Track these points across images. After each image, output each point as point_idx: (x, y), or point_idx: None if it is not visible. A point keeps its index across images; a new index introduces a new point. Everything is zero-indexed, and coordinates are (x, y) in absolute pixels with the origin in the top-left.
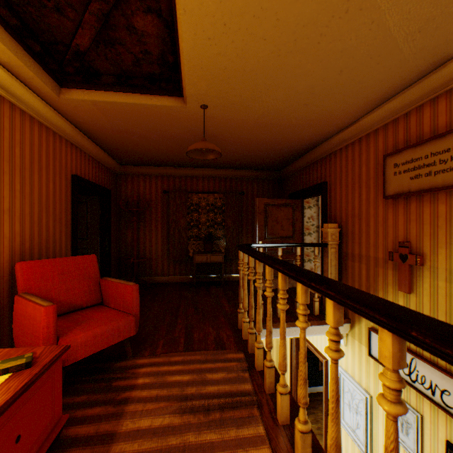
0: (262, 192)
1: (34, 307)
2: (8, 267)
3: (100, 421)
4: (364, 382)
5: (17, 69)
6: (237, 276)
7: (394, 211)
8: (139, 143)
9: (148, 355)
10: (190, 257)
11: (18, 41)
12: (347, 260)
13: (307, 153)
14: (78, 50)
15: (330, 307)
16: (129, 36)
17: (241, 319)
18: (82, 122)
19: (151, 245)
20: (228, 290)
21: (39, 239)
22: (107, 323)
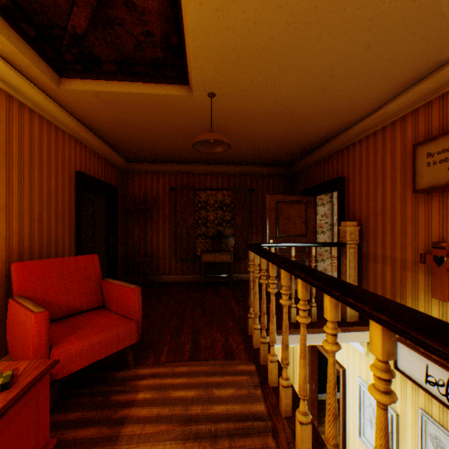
0: (272, 189)
1: (25, 313)
2: (4, 267)
3: (92, 446)
4: None
5: (12, 57)
6: (246, 276)
7: (426, 208)
8: (144, 138)
9: (150, 364)
10: (197, 256)
11: (10, 23)
12: (368, 261)
13: (322, 147)
14: (75, 33)
15: (378, 333)
16: (129, 14)
17: (252, 325)
18: (85, 116)
19: (159, 244)
20: (237, 291)
21: (39, 238)
22: (106, 330)
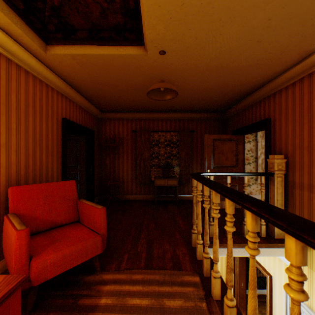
0: (208, 130)
1: (11, 229)
2: (4, 190)
3: None
4: None
5: (7, 27)
6: (188, 196)
7: None
8: (112, 93)
9: (113, 270)
10: (152, 181)
11: None
12: (294, 188)
13: (250, 95)
14: (53, 4)
15: None
16: None
17: (195, 239)
18: (68, 76)
19: (123, 172)
20: (181, 208)
21: (33, 167)
22: (76, 244)
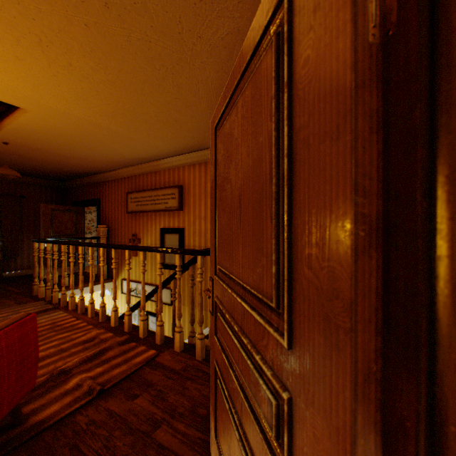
0: (46, 198)
1: None
2: None
3: None
4: (121, 309)
5: None
6: (18, 272)
7: (132, 220)
8: None
9: None
10: None
11: None
12: None
13: (88, 177)
14: None
15: (91, 249)
16: None
17: (37, 289)
18: None
19: None
20: (11, 282)
21: None
22: None
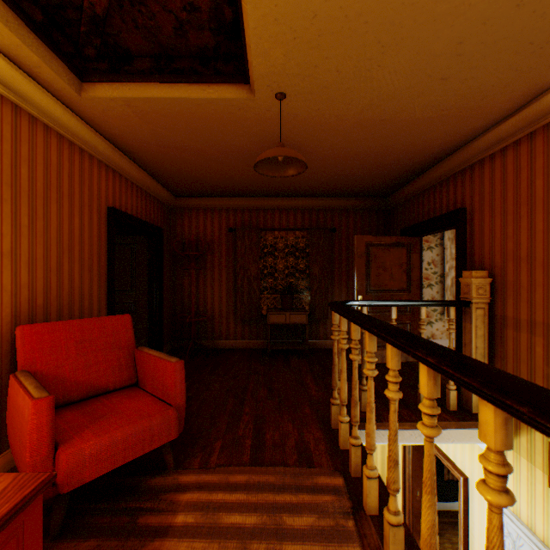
0: (360, 228)
1: (24, 397)
2: (8, 331)
3: None
4: (539, 529)
5: (15, 52)
6: (326, 342)
7: None
8: (194, 163)
9: (196, 468)
10: (262, 316)
11: (7, 2)
12: (505, 328)
13: (431, 168)
14: (94, 14)
15: None
16: None
17: (336, 414)
18: (118, 135)
19: (213, 300)
20: (314, 363)
21: (58, 292)
22: (134, 422)
